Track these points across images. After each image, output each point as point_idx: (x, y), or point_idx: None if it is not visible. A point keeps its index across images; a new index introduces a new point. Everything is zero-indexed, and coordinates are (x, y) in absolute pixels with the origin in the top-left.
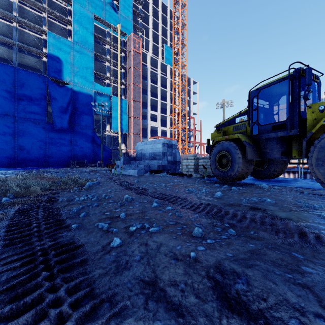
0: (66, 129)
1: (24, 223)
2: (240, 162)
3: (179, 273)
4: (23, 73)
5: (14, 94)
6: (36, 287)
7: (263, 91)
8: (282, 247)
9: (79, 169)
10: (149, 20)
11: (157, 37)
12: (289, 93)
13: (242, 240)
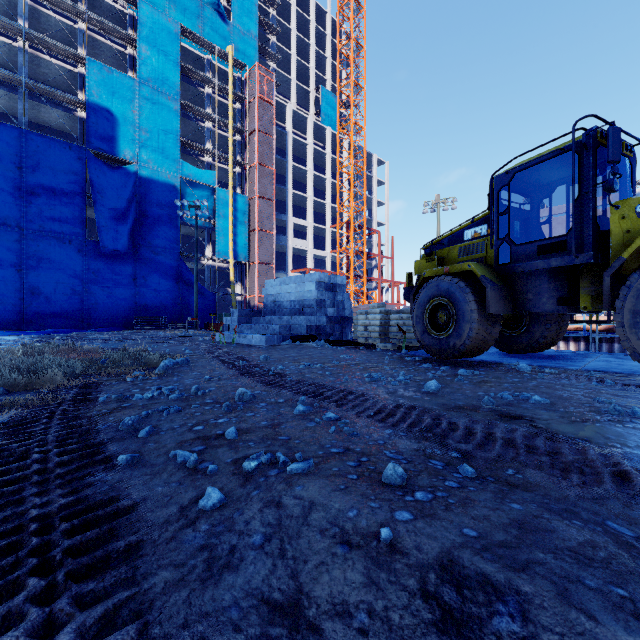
0: (125, 253)
1: (12, 453)
2: (475, 320)
3: (353, 583)
4: (37, 141)
5: (20, 184)
6: (7, 620)
7: (521, 176)
8: (580, 506)
9: (151, 334)
10: (290, 38)
11: (306, 72)
12: (573, 178)
13: (494, 492)
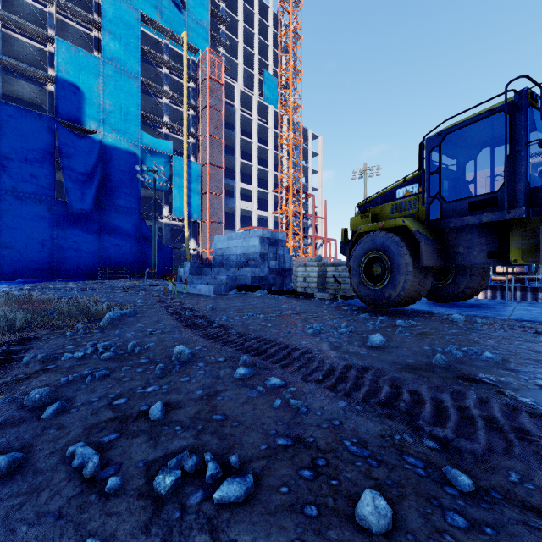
0: (91, 212)
1: None
2: (410, 272)
3: None
4: (9, 111)
5: None
6: None
7: (450, 138)
8: None
9: (112, 284)
10: (237, 28)
11: (251, 58)
12: (506, 137)
13: (525, 539)
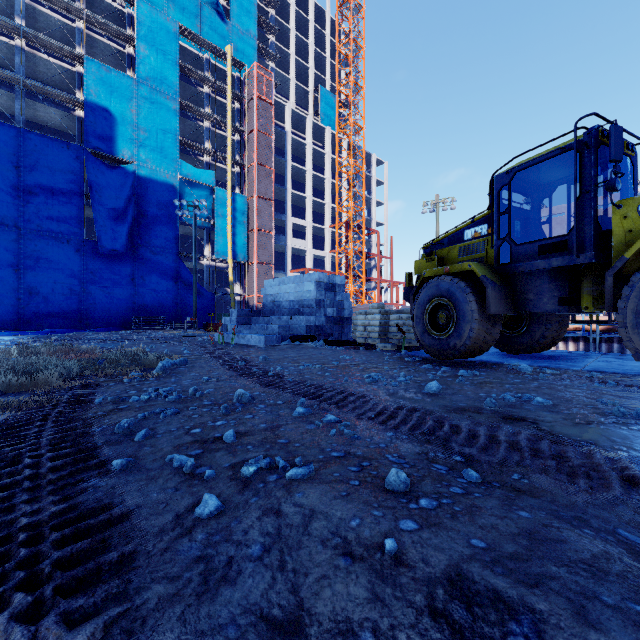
0: (124, 253)
1: (4, 457)
2: (476, 320)
3: (357, 599)
4: (35, 140)
5: (18, 183)
6: None
7: (521, 176)
8: (589, 513)
9: (150, 334)
10: (289, 37)
11: (305, 72)
12: (575, 177)
13: (500, 498)
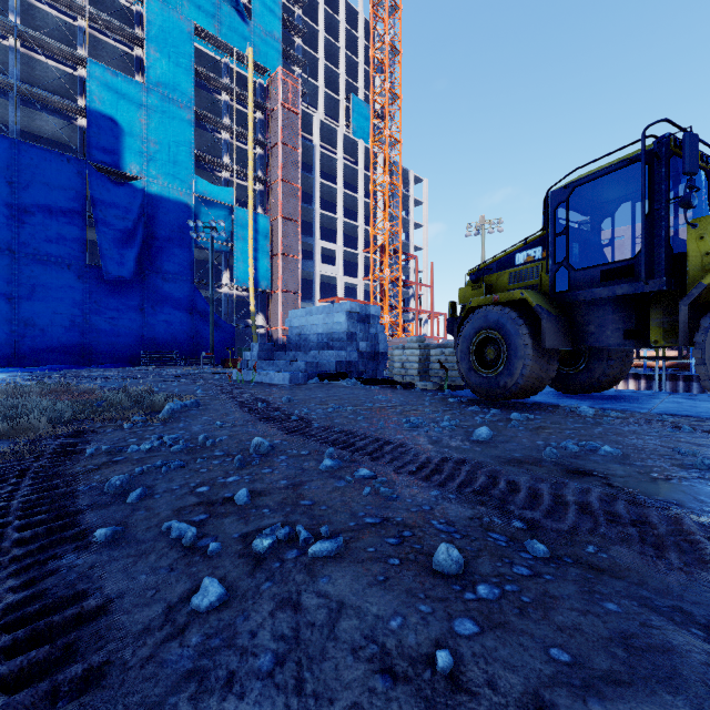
0: (132, 280)
1: None
2: (529, 356)
3: None
4: (31, 153)
5: (12, 201)
6: None
7: (580, 192)
8: (689, 600)
9: (160, 371)
10: (317, 40)
11: (335, 78)
12: (643, 193)
13: (577, 582)
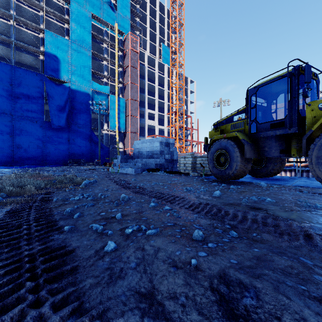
0: (64, 127)
1: (13, 225)
2: (239, 161)
3: (178, 284)
4: (20, 71)
5: (12, 93)
6: (18, 300)
7: (261, 89)
8: (287, 250)
9: (77, 168)
10: (146, 19)
11: (154, 36)
12: (288, 90)
13: (246, 243)
